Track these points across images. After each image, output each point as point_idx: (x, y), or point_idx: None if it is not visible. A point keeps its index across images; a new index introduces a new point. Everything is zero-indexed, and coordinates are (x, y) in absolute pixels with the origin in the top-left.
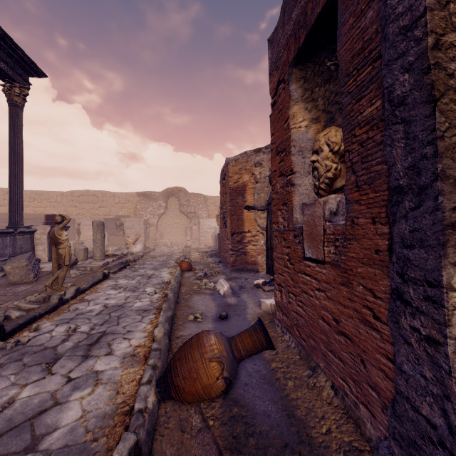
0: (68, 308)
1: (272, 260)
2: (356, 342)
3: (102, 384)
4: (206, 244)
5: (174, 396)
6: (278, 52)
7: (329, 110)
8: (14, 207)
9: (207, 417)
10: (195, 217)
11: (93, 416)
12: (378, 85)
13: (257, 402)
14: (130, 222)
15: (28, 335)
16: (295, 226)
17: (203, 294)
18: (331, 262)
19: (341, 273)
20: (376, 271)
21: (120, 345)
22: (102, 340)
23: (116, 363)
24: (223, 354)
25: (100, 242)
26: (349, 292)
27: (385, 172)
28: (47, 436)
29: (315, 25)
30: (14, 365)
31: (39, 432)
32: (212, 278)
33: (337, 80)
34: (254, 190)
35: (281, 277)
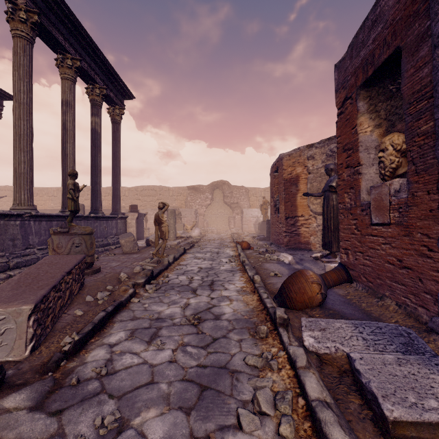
0: (175, 268)
1: (329, 237)
2: (415, 269)
3: (234, 301)
4: (248, 231)
5: (288, 304)
6: (346, 76)
7: (390, 118)
8: (115, 199)
9: (313, 314)
10: (237, 207)
11: (241, 311)
12: (431, 113)
13: (344, 310)
14: (184, 212)
15: (164, 279)
16: (362, 203)
17: (271, 263)
18: (396, 223)
19: (404, 229)
20: (430, 222)
21: (229, 286)
22: (216, 283)
23: (235, 293)
24: (319, 280)
25: (173, 226)
26: (410, 239)
27: (436, 163)
28: (222, 315)
29: (382, 65)
30: (173, 291)
31: (216, 314)
32: (271, 254)
33: (397, 98)
34: (306, 180)
35: (347, 243)
